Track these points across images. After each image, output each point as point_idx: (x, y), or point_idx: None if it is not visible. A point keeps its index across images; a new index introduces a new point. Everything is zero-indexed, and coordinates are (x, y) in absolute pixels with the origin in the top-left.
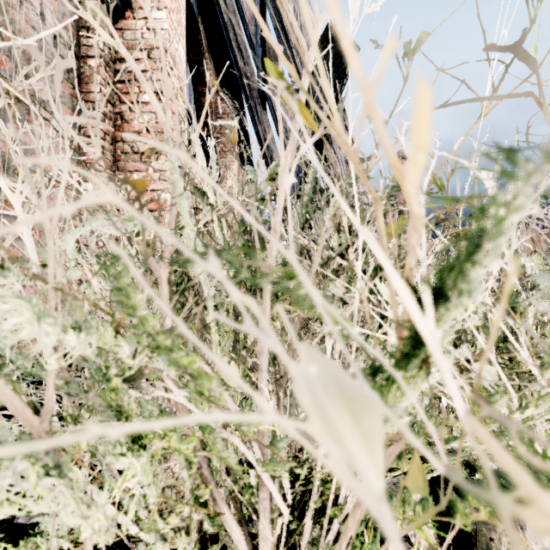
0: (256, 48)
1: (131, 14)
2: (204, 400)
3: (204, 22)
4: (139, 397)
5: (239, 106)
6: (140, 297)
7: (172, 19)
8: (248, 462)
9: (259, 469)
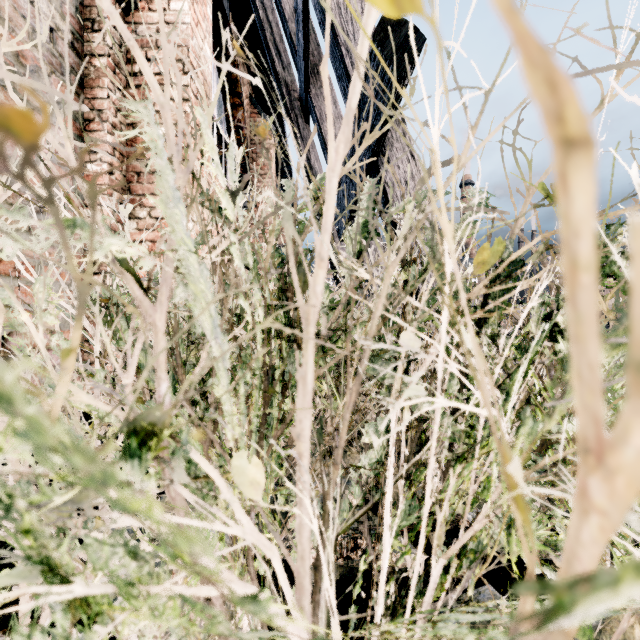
0: (297, 49)
1: (147, 4)
2: (183, 569)
3: (237, 21)
4: (84, 537)
5: (278, 121)
6: (10, 379)
7: (196, 11)
8: (286, 565)
9: (295, 637)
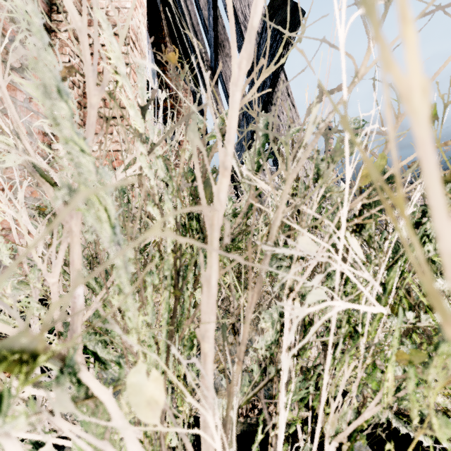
0: (209, 29)
1: None
2: None
3: (165, 11)
4: None
5: (195, 83)
6: None
7: None
8: (197, 421)
9: None
